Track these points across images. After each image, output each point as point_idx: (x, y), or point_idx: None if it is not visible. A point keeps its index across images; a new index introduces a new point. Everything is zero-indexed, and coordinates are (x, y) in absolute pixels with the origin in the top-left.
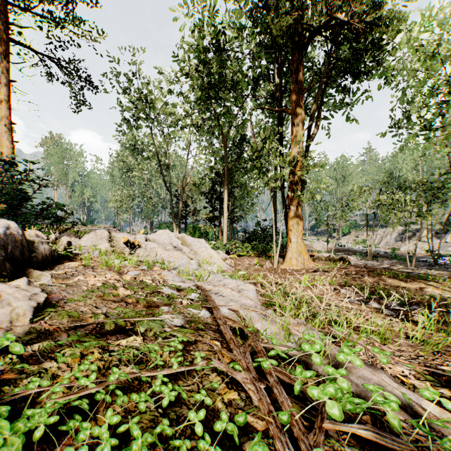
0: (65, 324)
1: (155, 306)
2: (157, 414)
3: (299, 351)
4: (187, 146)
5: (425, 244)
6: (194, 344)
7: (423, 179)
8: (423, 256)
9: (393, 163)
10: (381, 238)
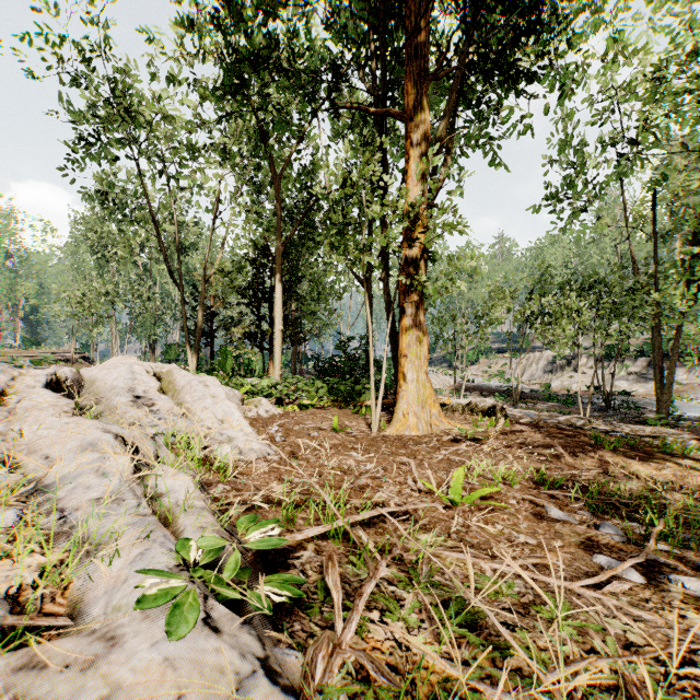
0: None
1: None
2: None
3: None
4: (214, 207)
5: (585, 376)
6: None
7: (593, 277)
8: (586, 396)
9: (537, 259)
10: (524, 368)
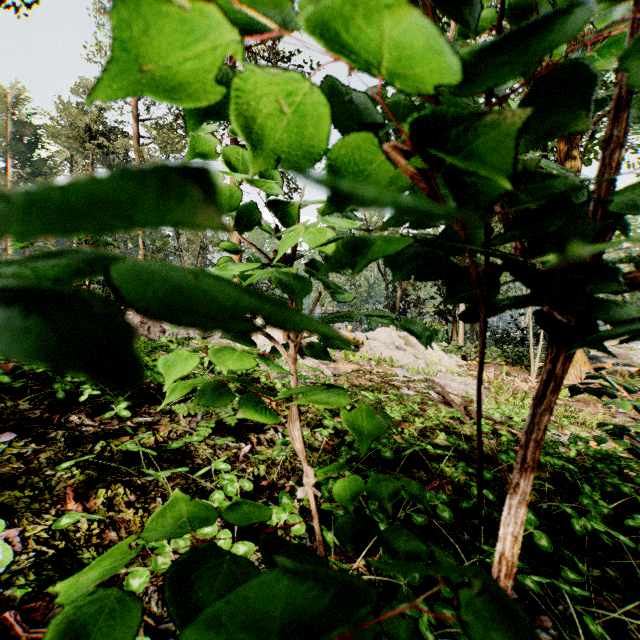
0: (348, 384)
1: (395, 386)
2: (411, 415)
3: (501, 414)
4: None
5: None
6: (426, 404)
7: None
8: None
9: None
10: None
